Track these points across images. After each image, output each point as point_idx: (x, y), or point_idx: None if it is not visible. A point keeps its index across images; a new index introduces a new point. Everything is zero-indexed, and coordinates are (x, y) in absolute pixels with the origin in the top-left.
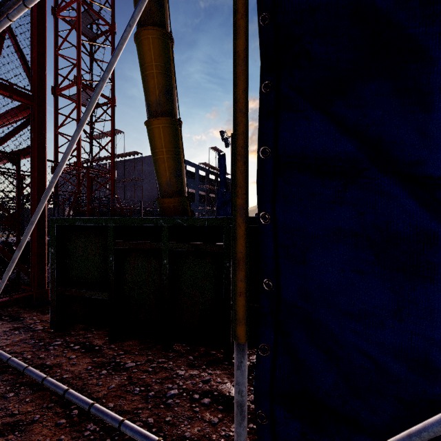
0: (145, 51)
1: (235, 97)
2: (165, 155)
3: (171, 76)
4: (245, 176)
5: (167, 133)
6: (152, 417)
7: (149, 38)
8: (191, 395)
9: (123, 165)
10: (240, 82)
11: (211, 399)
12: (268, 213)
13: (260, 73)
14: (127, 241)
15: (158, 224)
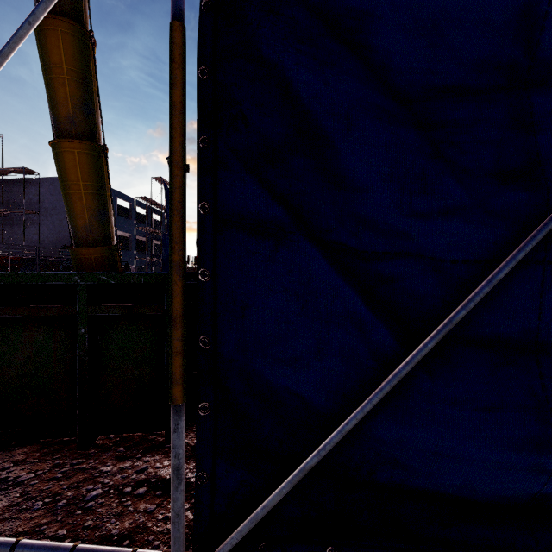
0: (50, 46)
1: (171, 148)
2: (83, 190)
3: (93, 88)
4: (182, 231)
5: (85, 161)
6: (64, 529)
7: (57, 31)
8: (121, 490)
9: (1, 188)
10: (177, 134)
11: (147, 487)
12: (208, 270)
13: (200, 126)
14: (19, 306)
15: (71, 281)
